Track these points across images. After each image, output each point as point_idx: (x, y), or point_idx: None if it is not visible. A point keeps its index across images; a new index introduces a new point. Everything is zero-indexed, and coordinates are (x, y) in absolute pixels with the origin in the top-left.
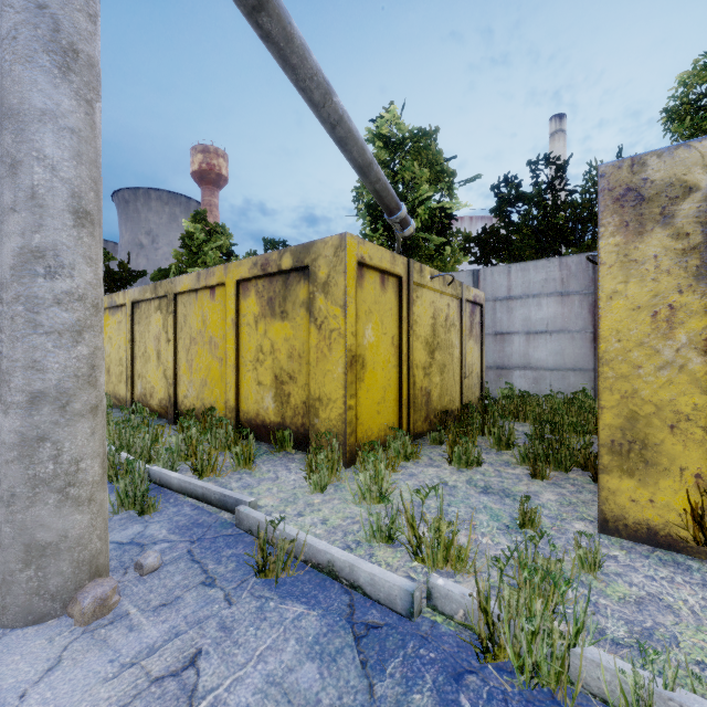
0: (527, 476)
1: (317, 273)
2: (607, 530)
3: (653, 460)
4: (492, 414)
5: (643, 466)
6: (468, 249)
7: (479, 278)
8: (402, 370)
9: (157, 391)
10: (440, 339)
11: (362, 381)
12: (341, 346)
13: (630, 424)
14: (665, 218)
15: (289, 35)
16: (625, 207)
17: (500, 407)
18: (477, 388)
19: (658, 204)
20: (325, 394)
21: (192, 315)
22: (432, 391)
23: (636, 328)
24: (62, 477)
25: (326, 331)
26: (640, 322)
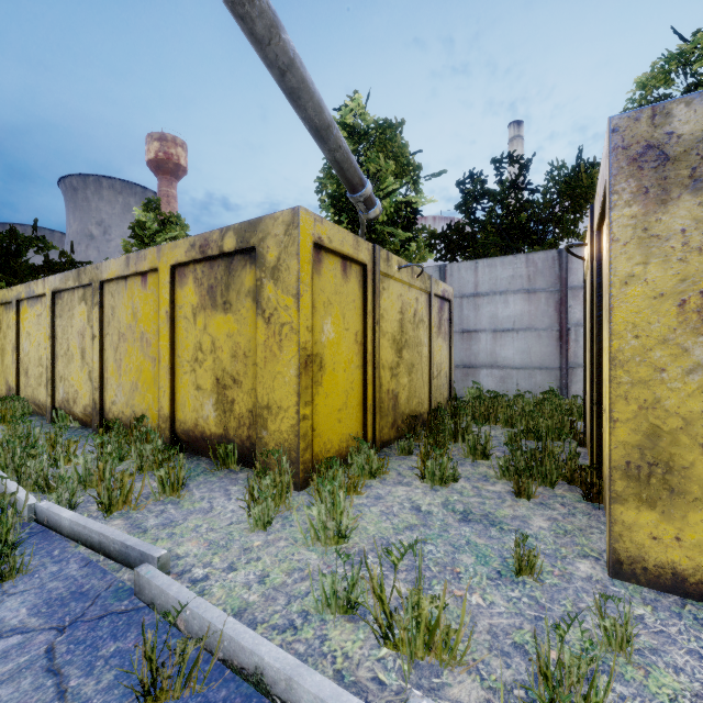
0: (510, 494)
1: (265, 255)
2: (620, 574)
3: (680, 487)
4: (461, 417)
5: (667, 495)
6: (434, 245)
7: (446, 274)
8: (367, 371)
9: (81, 396)
10: (408, 336)
11: (320, 385)
12: (294, 343)
13: (650, 442)
14: (696, 181)
15: None
16: (645, 168)
17: (471, 408)
18: (446, 388)
19: (687, 165)
20: (274, 402)
21: (121, 306)
22: (400, 394)
23: (659, 321)
24: None
25: (276, 326)
26: (663, 313)
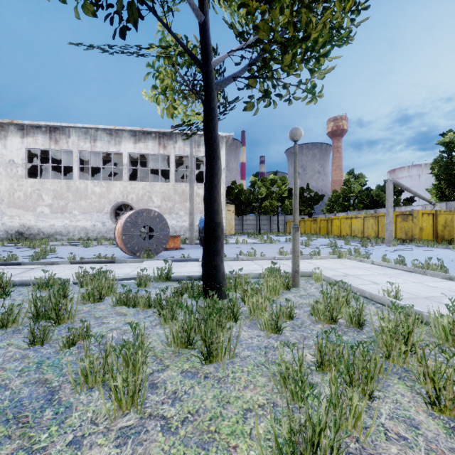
0: None
1: (413, 215)
2: None
3: None
4: None
5: None
6: None
7: None
8: (433, 231)
9: (372, 235)
10: (448, 224)
11: (423, 232)
12: (418, 226)
13: None
14: None
15: (409, 190)
16: None
17: None
18: None
19: None
20: (415, 234)
21: (383, 220)
22: (444, 235)
23: None
24: (392, 236)
25: (415, 224)
26: None
